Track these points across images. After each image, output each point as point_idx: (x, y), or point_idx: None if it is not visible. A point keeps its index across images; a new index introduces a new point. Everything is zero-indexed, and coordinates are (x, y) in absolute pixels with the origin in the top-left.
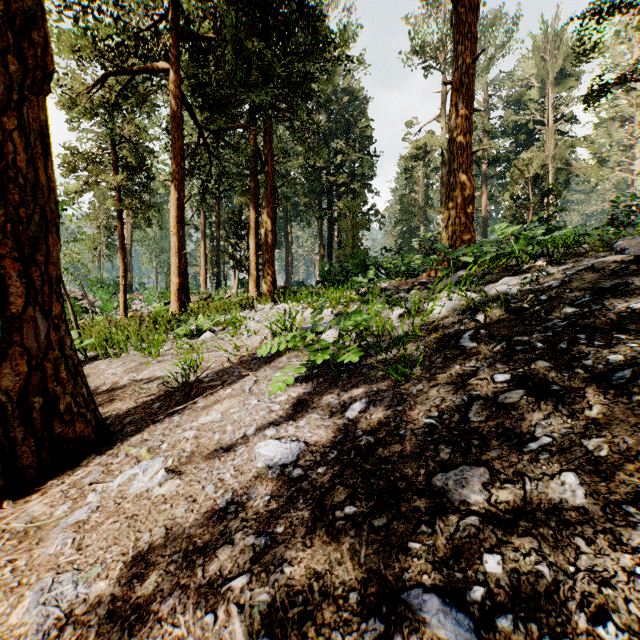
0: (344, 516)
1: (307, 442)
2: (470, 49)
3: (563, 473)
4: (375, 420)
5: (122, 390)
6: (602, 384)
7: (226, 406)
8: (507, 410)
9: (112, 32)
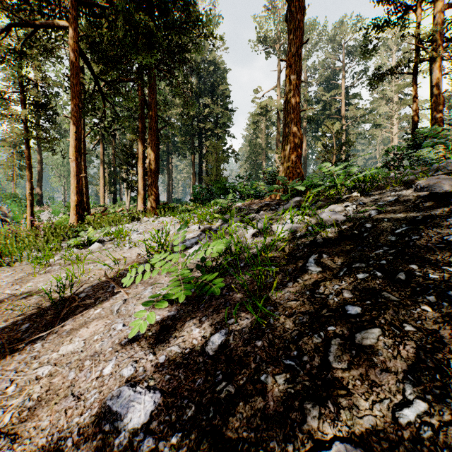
0: None
1: (164, 390)
2: (299, 38)
3: None
4: (235, 359)
5: None
6: None
7: (91, 331)
8: (367, 355)
9: None
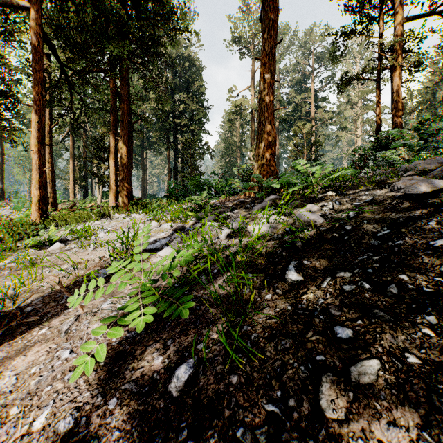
0: None
1: None
2: (273, 37)
3: None
4: (205, 403)
5: None
6: None
7: (29, 360)
8: (368, 399)
9: None
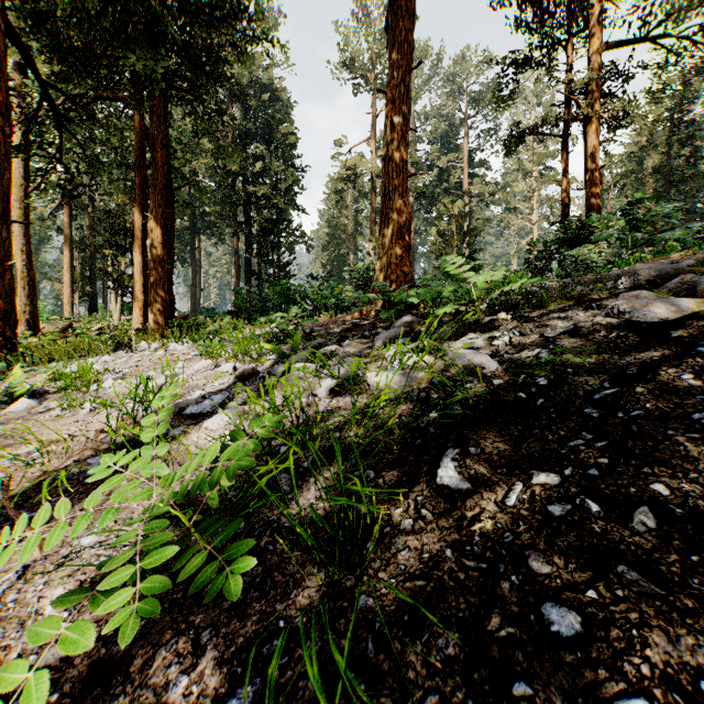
0: None
1: None
2: (407, 58)
3: None
4: None
5: None
6: None
7: None
8: None
9: None
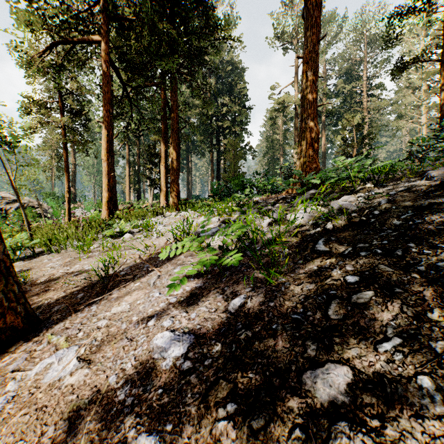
0: (226, 415)
1: (196, 334)
2: (316, 34)
3: (418, 376)
4: (252, 314)
5: (56, 281)
6: (437, 289)
7: (134, 297)
8: (360, 309)
9: (57, 11)
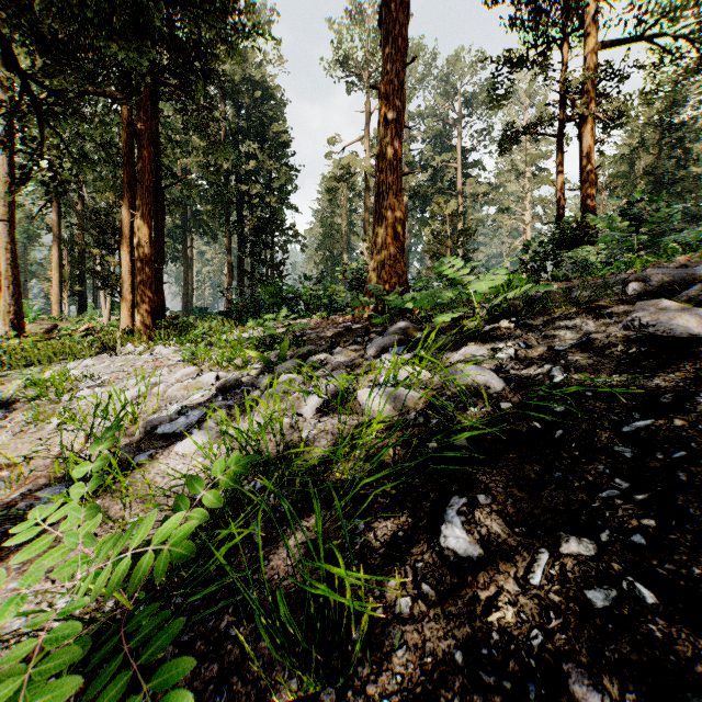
0: None
1: None
2: (401, 54)
3: None
4: None
5: None
6: None
7: None
8: None
9: None
